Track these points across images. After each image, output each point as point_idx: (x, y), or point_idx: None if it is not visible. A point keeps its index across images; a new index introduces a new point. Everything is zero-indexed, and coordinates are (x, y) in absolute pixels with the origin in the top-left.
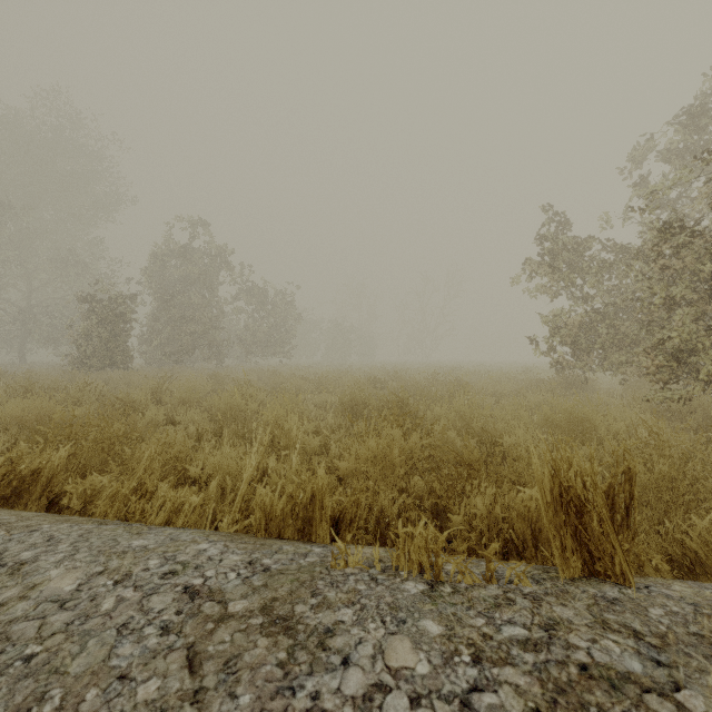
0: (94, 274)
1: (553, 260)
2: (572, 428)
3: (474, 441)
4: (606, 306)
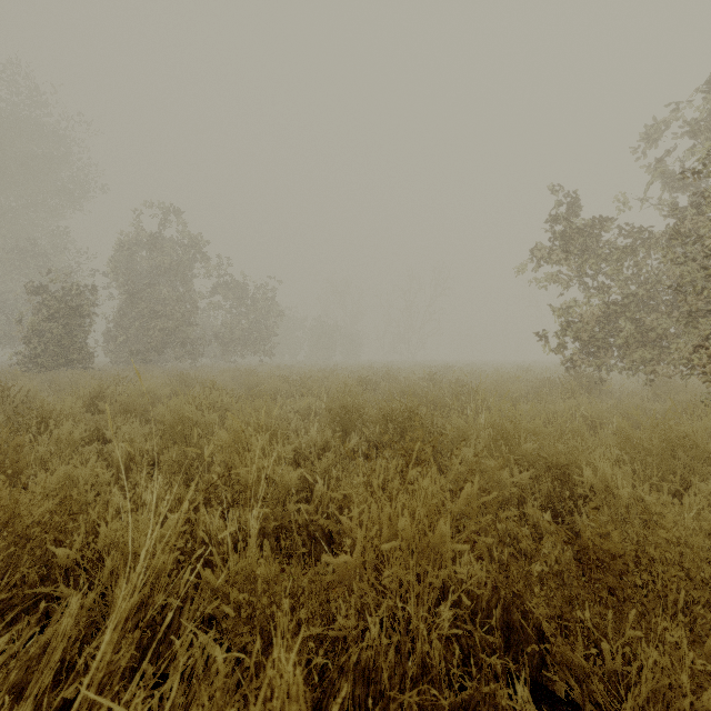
0: (57, 266)
1: (563, 247)
2: (665, 453)
3: (528, 474)
4: (626, 297)
